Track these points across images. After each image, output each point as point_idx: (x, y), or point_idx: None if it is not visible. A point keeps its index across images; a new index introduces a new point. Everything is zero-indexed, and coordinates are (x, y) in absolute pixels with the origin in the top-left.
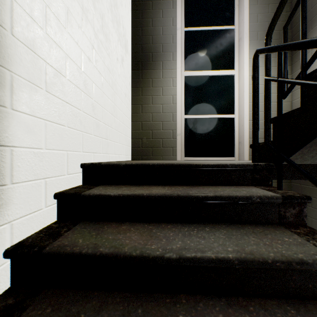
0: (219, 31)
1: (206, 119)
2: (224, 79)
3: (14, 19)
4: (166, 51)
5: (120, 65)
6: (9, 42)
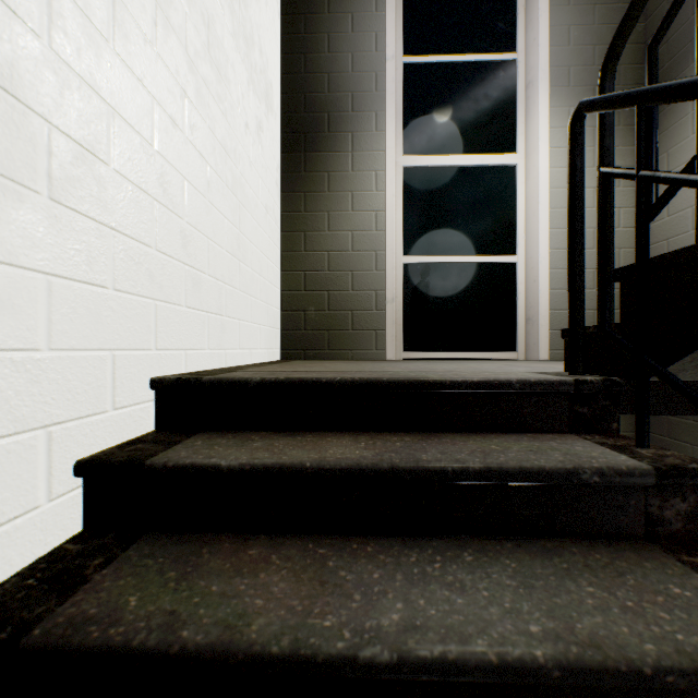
0: (481, 66)
1: (453, 265)
2: (492, 173)
3: None
4: (360, 109)
5: (254, 140)
6: None
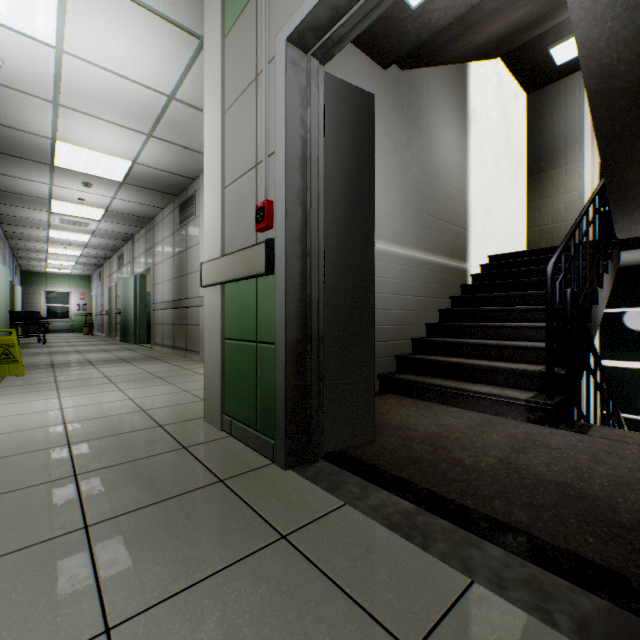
0: None
1: None
2: None
3: (471, 205)
4: (569, 145)
5: (512, 184)
6: (470, 213)
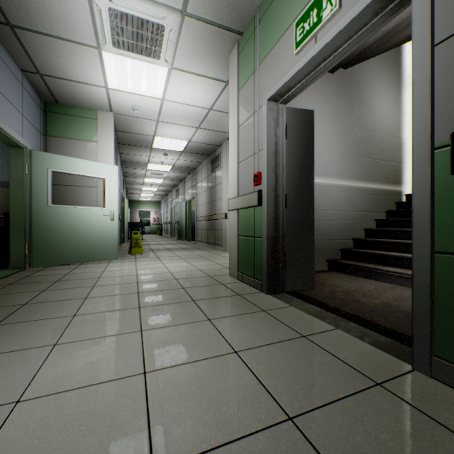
0: None
1: None
2: None
3: (405, 145)
4: None
5: None
6: (405, 150)
